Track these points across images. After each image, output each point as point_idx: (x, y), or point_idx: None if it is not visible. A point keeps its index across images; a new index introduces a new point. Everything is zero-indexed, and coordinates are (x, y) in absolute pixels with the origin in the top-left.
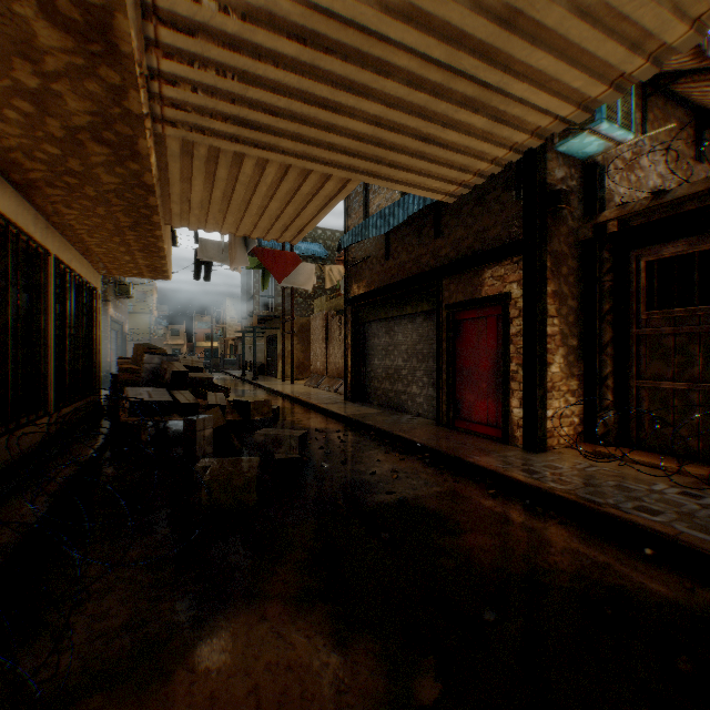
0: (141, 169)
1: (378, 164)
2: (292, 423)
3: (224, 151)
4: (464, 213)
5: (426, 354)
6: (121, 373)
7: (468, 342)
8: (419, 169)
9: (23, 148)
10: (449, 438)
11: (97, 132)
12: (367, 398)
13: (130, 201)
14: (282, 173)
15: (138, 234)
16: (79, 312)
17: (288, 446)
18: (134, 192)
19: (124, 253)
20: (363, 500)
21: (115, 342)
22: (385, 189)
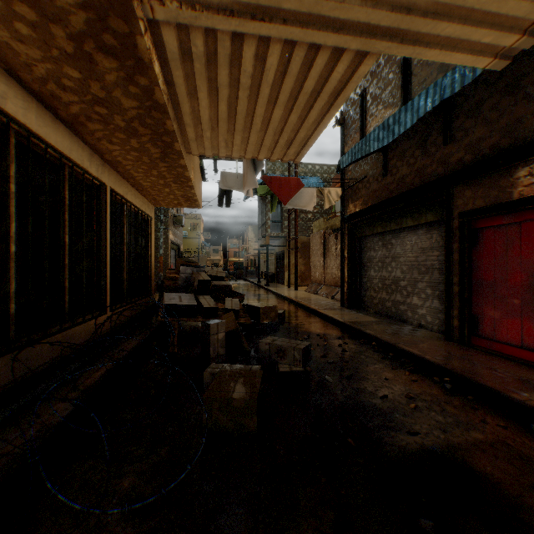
0: (149, 84)
1: (408, 16)
2: (295, 326)
3: (221, 40)
4: (483, 110)
5: (429, 266)
6: (166, 280)
7: (489, 252)
8: (466, 14)
9: (51, 76)
10: (469, 359)
11: (97, 37)
12: (363, 306)
13: (151, 128)
14: (284, 65)
15: (167, 165)
16: (136, 234)
17: (292, 358)
18: (152, 117)
19: (163, 185)
20: (379, 440)
21: (174, 258)
22: (382, 110)
